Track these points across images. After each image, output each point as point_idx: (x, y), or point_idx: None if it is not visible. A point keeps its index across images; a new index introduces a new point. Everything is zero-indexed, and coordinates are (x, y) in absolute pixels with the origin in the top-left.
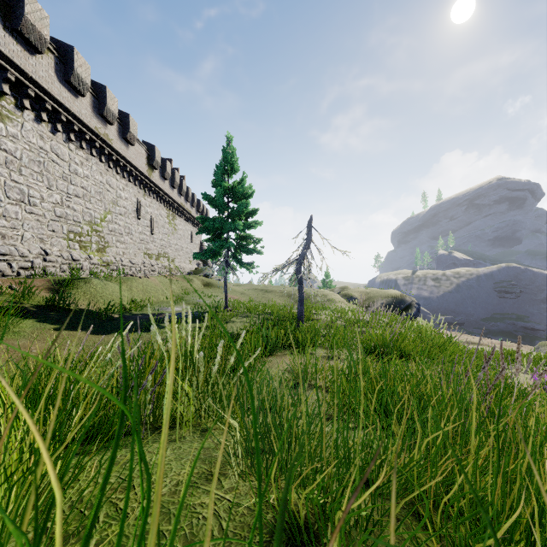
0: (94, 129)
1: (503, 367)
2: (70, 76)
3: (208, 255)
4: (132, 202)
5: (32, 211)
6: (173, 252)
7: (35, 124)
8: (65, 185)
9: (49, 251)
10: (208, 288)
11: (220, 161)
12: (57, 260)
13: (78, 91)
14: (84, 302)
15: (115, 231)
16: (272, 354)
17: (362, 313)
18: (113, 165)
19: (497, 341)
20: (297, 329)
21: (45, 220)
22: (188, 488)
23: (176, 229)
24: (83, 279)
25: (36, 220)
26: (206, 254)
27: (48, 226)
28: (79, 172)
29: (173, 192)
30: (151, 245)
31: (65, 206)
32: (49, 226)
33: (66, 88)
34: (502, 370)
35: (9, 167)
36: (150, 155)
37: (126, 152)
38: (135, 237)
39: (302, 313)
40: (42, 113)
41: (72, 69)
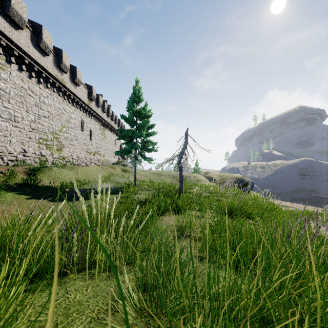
0: (55, 76)
1: (319, 227)
2: (40, 43)
3: (124, 152)
4: (79, 120)
5: (16, 125)
6: (103, 151)
7: (18, 72)
8: (37, 110)
9: (27, 150)
10: (124, 173)
11: (132, 95)
12: (32, 155)
13: (45, 53)
14: (47, 182)
15: (68, 138)
16: (163, 214)
17: (218, 188)
18: (66, 98)
19: (300, 205)
20: (179, 198)
21: (25, 131)
22: (98, 325)
23: (105, 137)
24: (47, 167)
25: (19, 131)
26: (123, 152)
27: (26, 134)
28: (45, 102)
29: (103, 115)
30: (90, 147)
31: (37, 122)
32: (27, 134)
33: (37, 50)
34: (319, 229)
35: (2, 98)
36: (90, 92)
37: (75, 90)
38: (80, 141)
39: (181, 188)
40: (22, 65)
41: (41, 39)
